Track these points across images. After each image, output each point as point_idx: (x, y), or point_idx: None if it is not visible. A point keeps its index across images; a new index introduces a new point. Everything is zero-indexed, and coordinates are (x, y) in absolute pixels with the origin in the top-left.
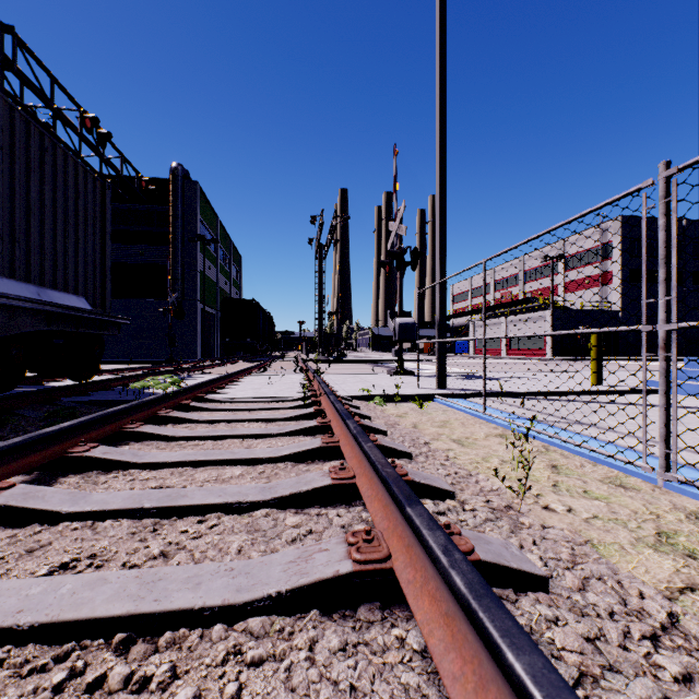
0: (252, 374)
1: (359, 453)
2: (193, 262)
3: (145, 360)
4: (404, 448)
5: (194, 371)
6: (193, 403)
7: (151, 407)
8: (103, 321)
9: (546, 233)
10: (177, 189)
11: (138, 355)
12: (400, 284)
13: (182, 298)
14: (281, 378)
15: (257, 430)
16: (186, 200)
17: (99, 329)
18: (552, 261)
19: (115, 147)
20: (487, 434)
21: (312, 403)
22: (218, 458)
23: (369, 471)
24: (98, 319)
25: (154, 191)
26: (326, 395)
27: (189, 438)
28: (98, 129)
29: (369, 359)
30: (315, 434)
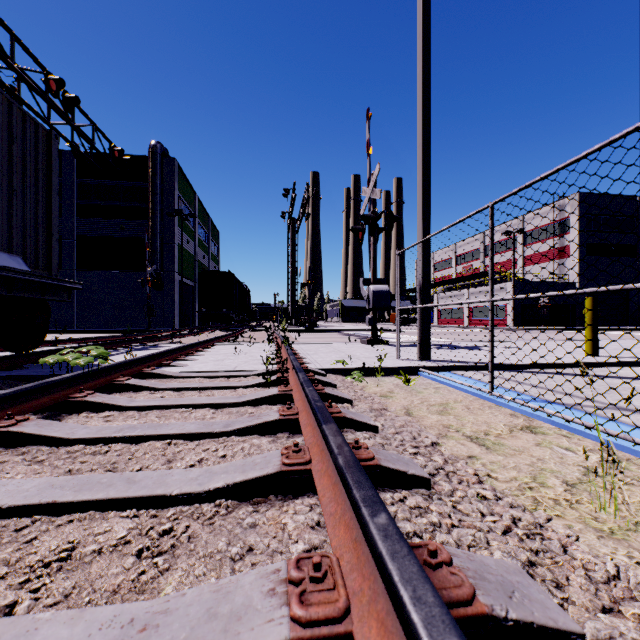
0: (221, 343)
1: (353, 518)
2: (172, 236)
3: (124, 330)
4: (416, 467)
5: (165, 340)
6: (132, 380)
7: (62, 389)
8: (46, 285)
9: (603, 146)
10: (156, 166)
11: (118, 325)
12: (373, 250)
13: (161, 270)
14: (250, 347)
15: (193, 427)
16: (164, 176)
17: (42, 293)
18: (513, 235)
19: (85, 115)
20: (509, 425)
21: (278, 380)
22: (97, 496)
23: (390, 614)
24: (38, 282)
25: (128, 162)
26: (294, 371)
27: (89, 441)
28: (65, 93)
29: (340, 329)
30: (275, 431)
